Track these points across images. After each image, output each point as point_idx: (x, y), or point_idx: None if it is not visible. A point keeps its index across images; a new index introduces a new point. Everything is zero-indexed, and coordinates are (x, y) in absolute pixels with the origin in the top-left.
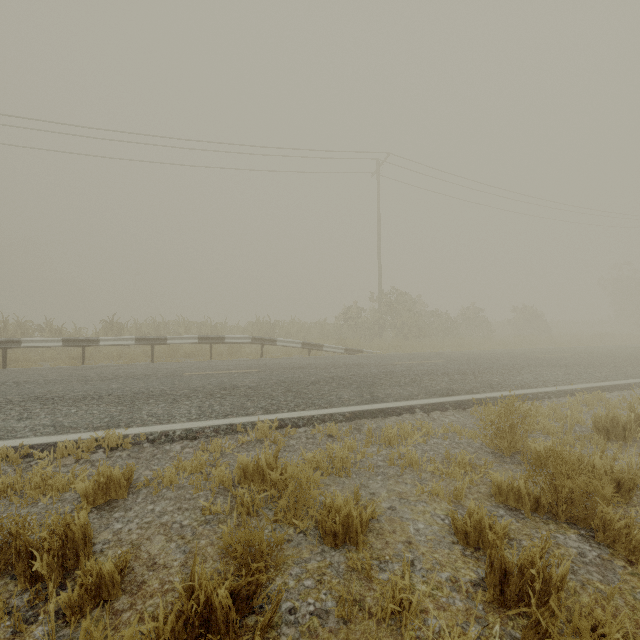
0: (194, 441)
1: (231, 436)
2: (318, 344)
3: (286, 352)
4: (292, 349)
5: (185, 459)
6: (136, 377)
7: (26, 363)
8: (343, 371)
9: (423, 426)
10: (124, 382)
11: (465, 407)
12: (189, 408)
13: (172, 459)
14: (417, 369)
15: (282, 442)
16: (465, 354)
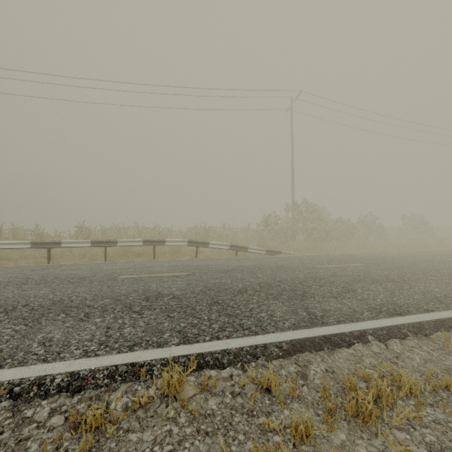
0: (75, 396)
1: (129, 386)
2: (244, 246)
3: (217, 252)
4: (222, 250)
5: (37, 450)
6: (72, 280)
7: (4, 261)
8: (269, 276)
9: (400, 379)
10: (55, 287)
11: (426, 332)
12: (95, 330)
13: (17, 449)
14: (342, 274)
15: (195, 411)
16: (377, 257)
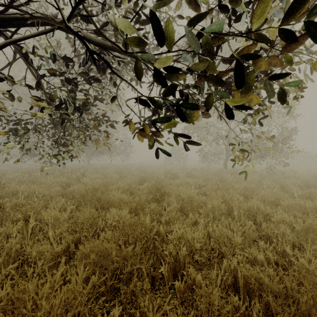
0: None
1: None
2: None
3: None
4: None
5: None
6: None
7: None
8: None
9: None
10: None
11: None
12: None
13: None
14: None
15: None
16: None
